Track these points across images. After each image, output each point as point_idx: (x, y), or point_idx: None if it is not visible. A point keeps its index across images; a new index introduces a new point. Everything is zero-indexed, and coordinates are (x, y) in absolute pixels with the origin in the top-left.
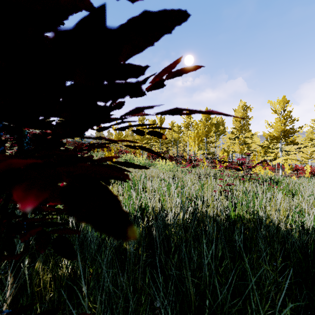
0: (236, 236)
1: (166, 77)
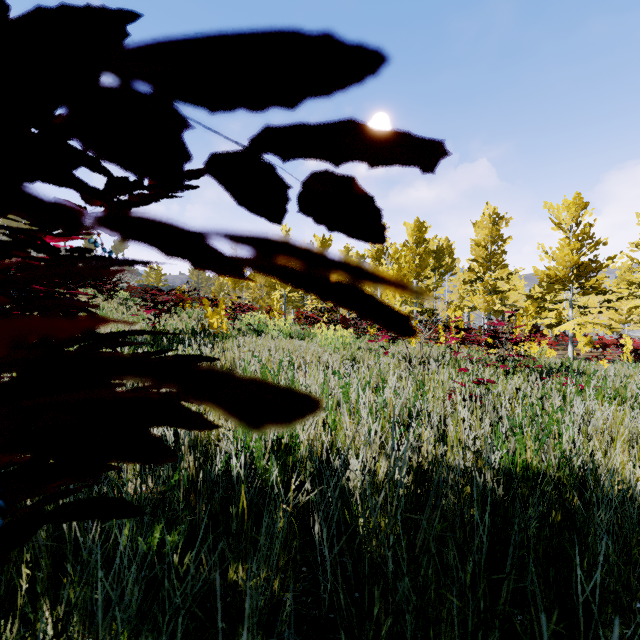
0: (578, 571)
1: None
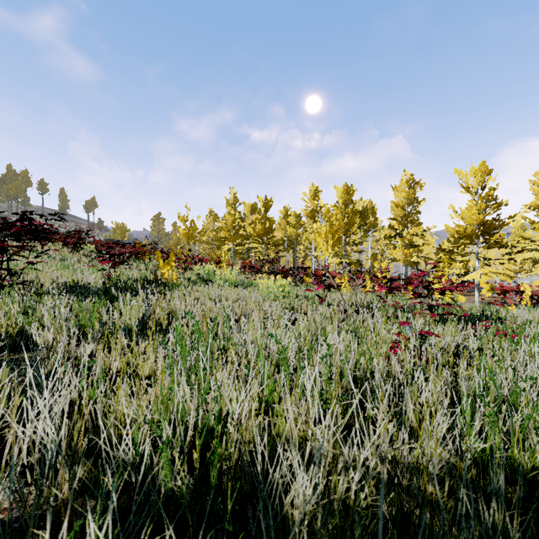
0: None
1: None
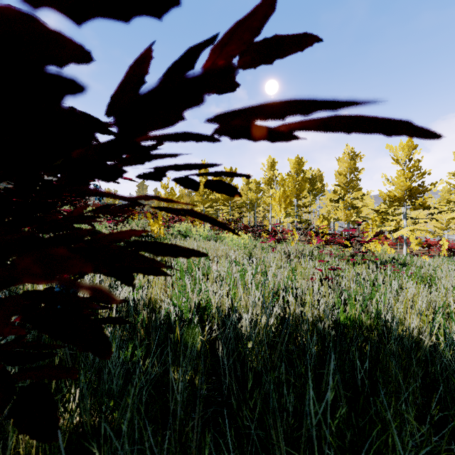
0: (358, 363)
1: (241, 57)
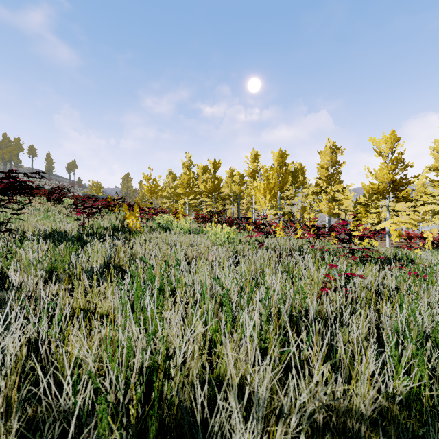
0: None
1: None
